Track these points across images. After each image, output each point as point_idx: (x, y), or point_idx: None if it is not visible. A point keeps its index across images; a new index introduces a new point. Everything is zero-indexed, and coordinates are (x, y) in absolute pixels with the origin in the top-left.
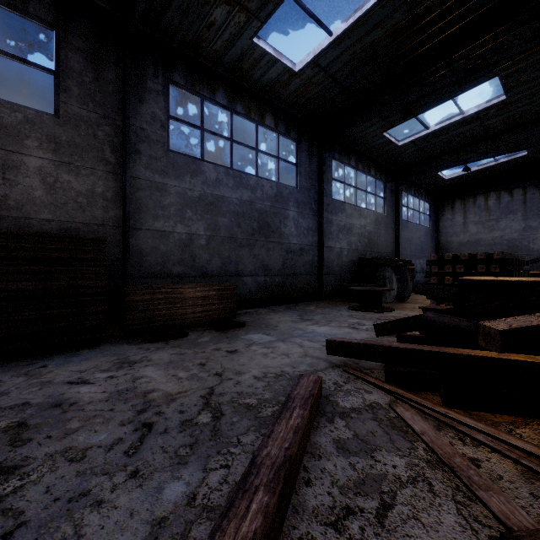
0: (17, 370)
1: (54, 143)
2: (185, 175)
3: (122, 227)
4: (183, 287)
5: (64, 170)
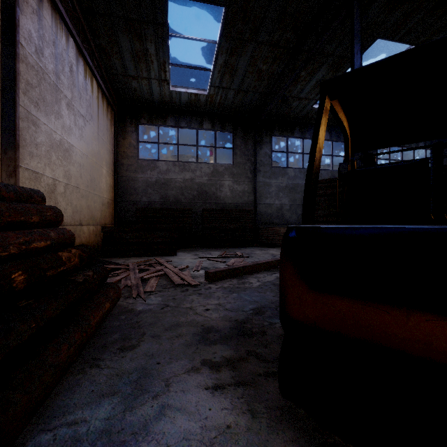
0: (234, 249)
1: (232, 174)
2: (279, 177)
3: (254, 203)
4: (279, 228)
5: (235, 184)
